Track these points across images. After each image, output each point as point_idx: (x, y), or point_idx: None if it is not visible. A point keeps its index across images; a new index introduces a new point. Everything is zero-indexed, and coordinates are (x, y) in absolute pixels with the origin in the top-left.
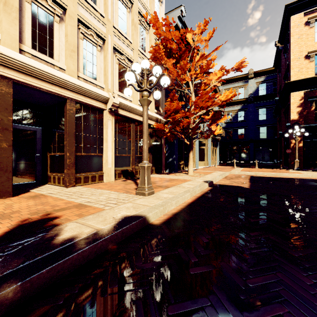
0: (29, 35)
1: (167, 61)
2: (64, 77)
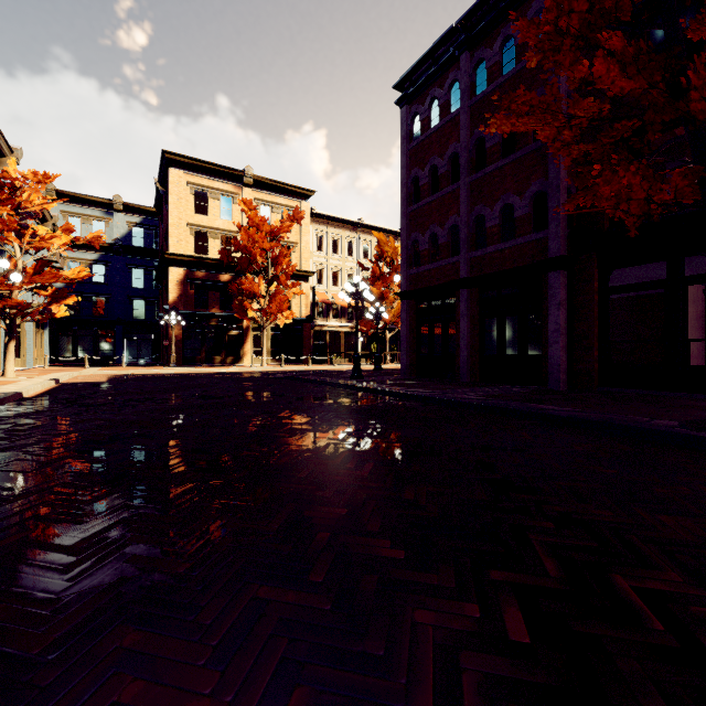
0: None
1: None
2: None
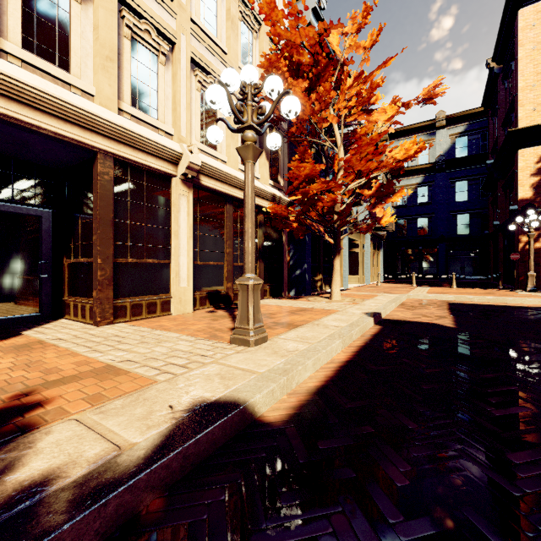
0: (17, 21)
1: (293, 83)
2: (90, 107)
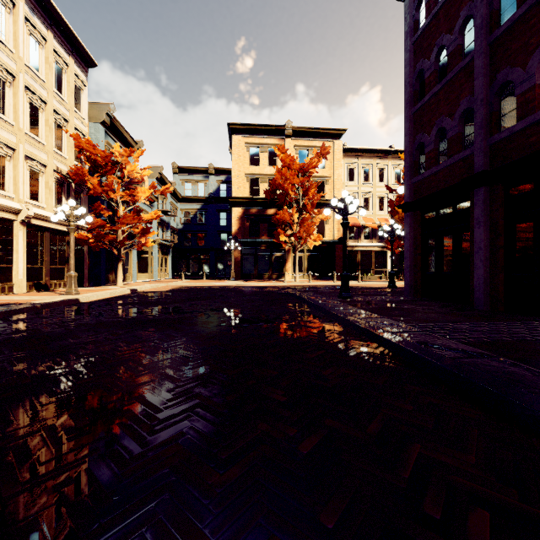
0: None
1: (91, 178)
2: None
